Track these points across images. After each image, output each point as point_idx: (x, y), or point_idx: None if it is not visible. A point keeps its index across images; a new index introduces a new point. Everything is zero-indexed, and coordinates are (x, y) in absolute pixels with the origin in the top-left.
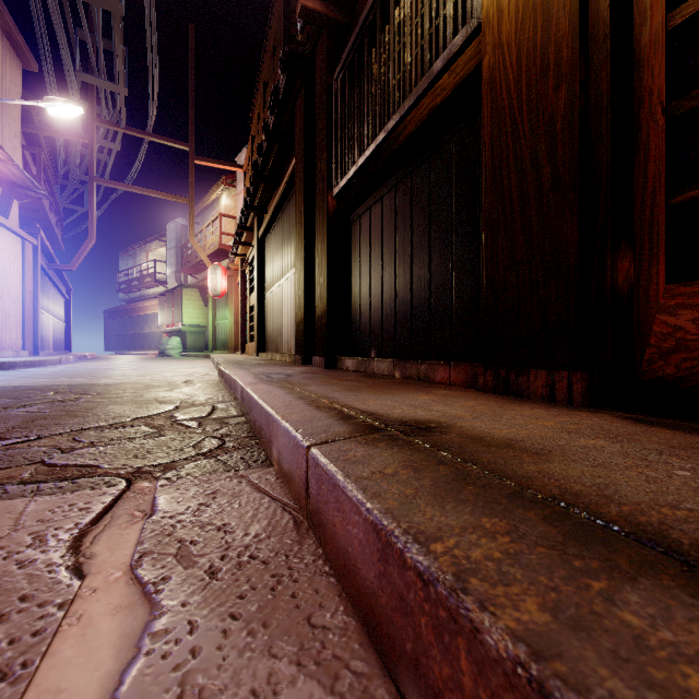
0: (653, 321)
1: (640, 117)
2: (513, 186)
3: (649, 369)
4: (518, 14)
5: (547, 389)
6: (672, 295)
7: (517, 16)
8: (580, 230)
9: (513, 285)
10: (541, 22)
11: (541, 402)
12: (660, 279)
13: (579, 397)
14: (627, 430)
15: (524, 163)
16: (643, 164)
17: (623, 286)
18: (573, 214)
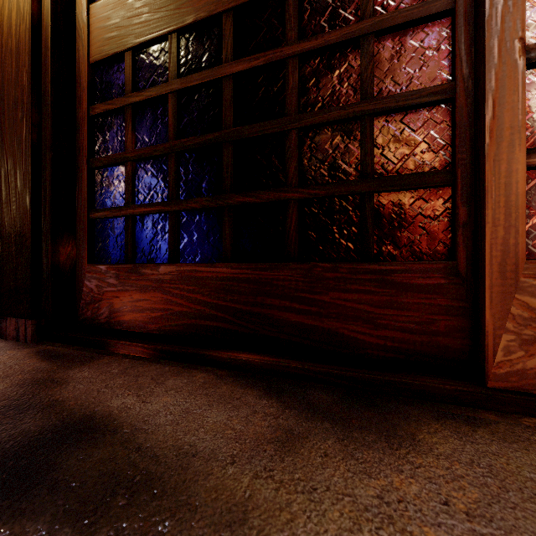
0: (84, 284)
1: (79, 160)
2: (0, 177)
3: (82, 313)
4: (3, 48)
5: (16, 332)
6: (90, 270)
7: (2, 49)
8: (33, 224)
9: (0, 253)
10: (14, 66)
11: (9, 342)
12: (86, 260)
13: (30, 336)
14: (1, 367)
15: (6, 163)
16: (80, 189)
17: (65, 262)
18: (29, 212)
